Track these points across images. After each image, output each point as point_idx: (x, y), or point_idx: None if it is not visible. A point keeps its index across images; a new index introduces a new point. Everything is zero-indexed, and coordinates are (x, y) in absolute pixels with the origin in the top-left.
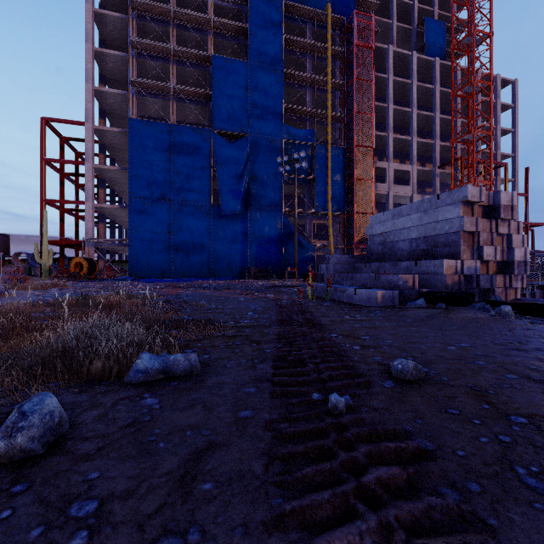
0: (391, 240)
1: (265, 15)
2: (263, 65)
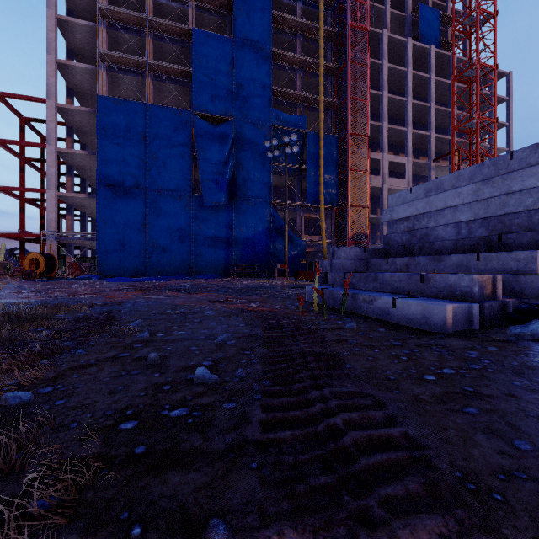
0: (423, 226)
1: None
2: (250, 43)
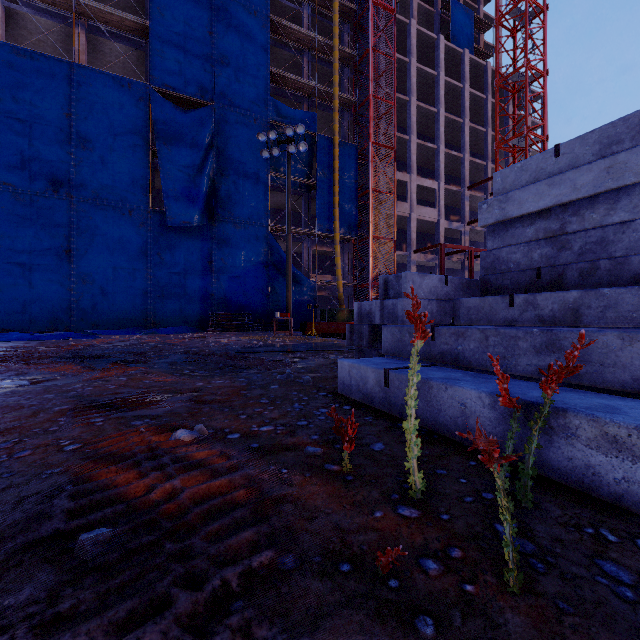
0: (593, 225)
1: None
2: (238, 1)
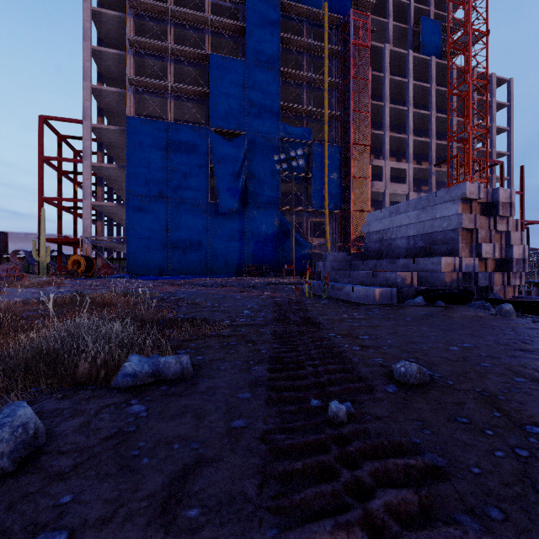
0: (388, 238)
1: (262, 14)
2: (261, 64)
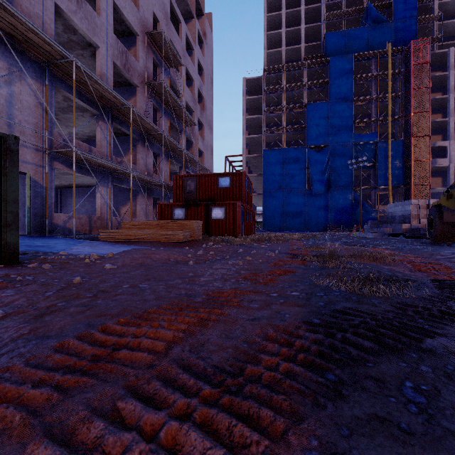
0: (394, 215)
1: (340, 69)
2: (339, 100)
